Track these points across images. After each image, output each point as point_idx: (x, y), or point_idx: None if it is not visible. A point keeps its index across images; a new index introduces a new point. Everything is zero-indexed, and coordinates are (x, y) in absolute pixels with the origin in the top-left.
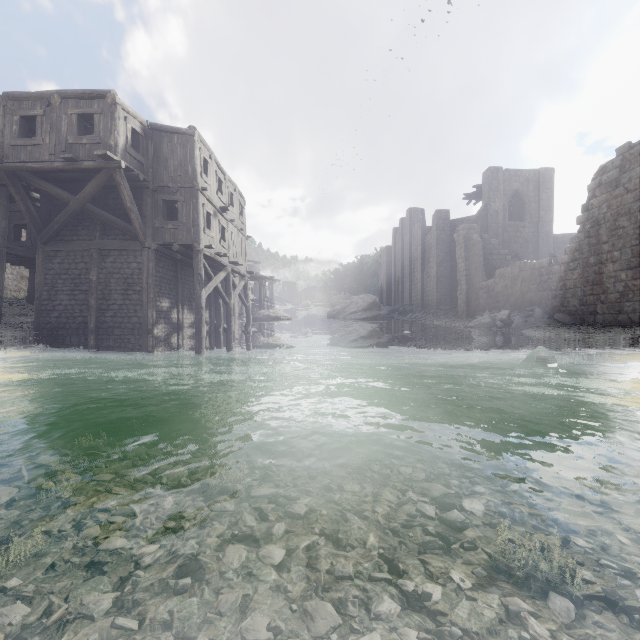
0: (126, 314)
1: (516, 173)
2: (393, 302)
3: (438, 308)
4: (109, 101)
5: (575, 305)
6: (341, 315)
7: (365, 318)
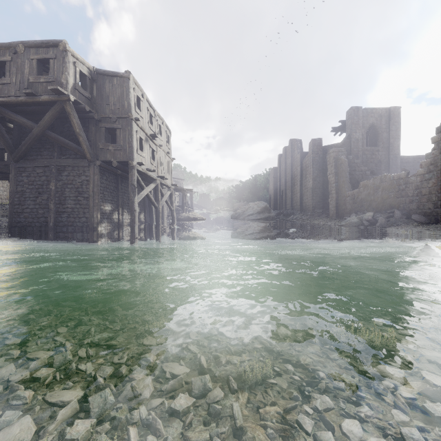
0: (77, 215)
1: (372, 111)
2: (278, 207)
3: (313, 211)
4: (61, 48)
5: (430, 208)
6: (241, 216)
7: (259, 219)
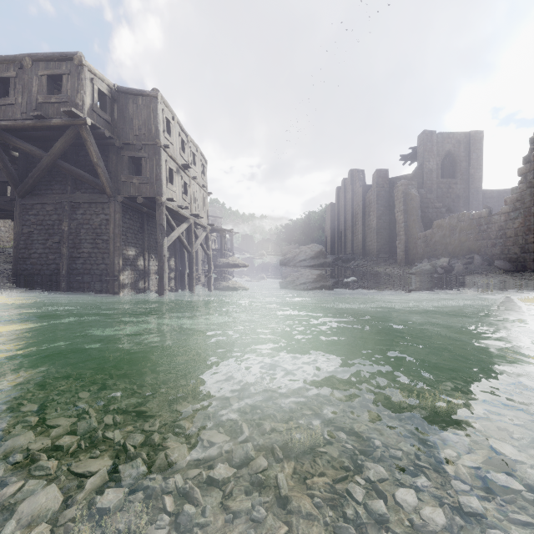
0: (95, 261)
1: (448, 135)
2: (336, 251)
3: (378, 256)
4: (76, 62)
5: (516, 253)
6: (291, 263)
7: (313, 265)
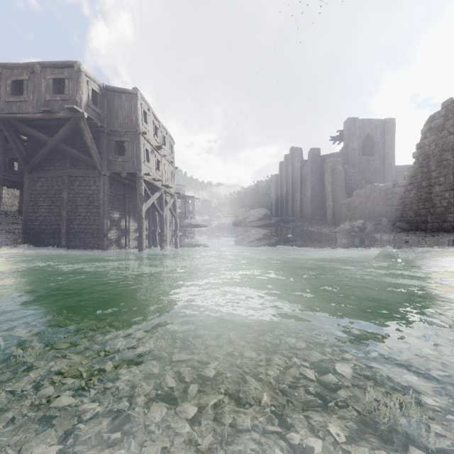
0: (88, 223)
1: (368, 122)
2: (280, 214)
3: (312, 218)
4: (75, 69)
5: (411, 216)
6: (243, 223)
7: (260, 225)
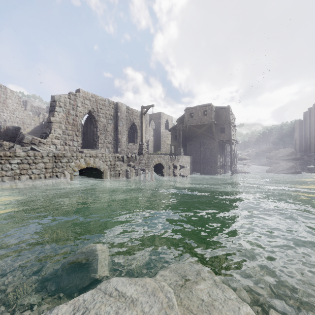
0: (210, 159)
1: None
2: (303, 150)
3: None
4: (211, 106)
5: None
6: (274, 157)
7: (288, 159)
